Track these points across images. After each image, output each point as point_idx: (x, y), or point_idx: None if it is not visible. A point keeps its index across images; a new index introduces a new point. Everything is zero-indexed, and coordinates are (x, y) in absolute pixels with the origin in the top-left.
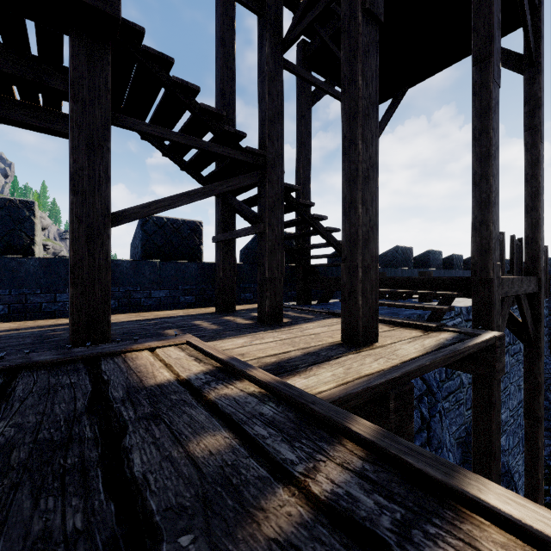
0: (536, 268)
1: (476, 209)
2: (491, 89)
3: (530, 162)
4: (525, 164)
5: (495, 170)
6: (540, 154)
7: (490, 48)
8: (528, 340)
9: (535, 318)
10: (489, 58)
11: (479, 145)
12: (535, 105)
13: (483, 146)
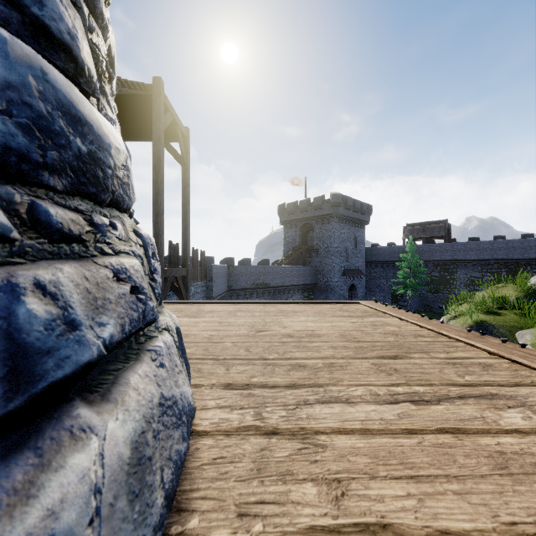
0: (186, 264)
1: (154, 237)
2: (160, 185)
3: (184, 212)
4: (182, 213)
5: (162, 220)
6: (188, 209)
7: (160, 166)
8: (183, 299)
9: (186, 288)
10: (159, 170)
11: (156, 208)
12: (186, 185)
13: (157, 209)
